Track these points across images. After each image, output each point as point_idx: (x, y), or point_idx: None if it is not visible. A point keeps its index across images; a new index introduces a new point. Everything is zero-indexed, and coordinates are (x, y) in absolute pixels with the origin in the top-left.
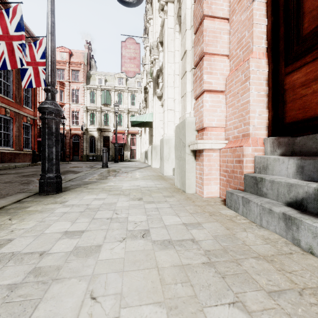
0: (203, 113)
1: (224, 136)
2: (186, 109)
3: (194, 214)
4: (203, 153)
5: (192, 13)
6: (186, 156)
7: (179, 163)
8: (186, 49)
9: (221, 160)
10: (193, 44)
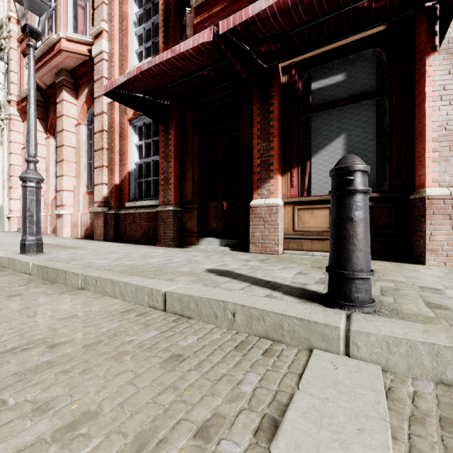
0: (11, 206)
1: (20, 213)
2: (5, 201)
3: (5, 232)
4: (11, 218)
5: (8, 169)
6: (4, 219)
7: (1, 221)
8: (5, 180)
9: (18, 220)
10: (8, 180)
